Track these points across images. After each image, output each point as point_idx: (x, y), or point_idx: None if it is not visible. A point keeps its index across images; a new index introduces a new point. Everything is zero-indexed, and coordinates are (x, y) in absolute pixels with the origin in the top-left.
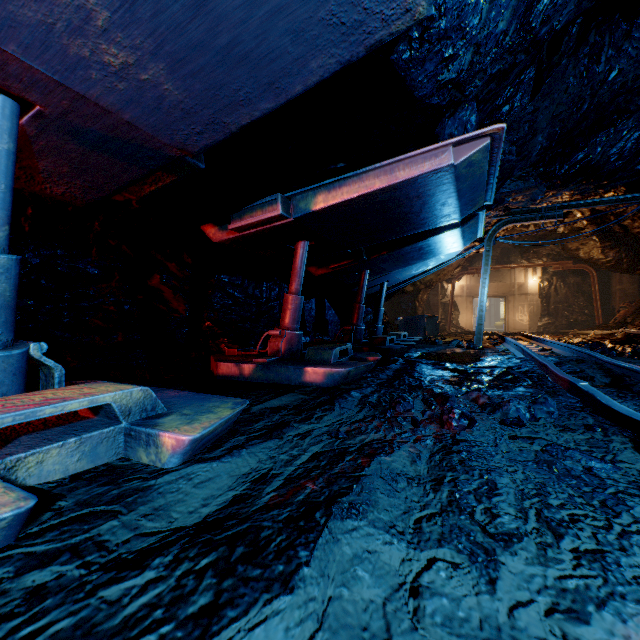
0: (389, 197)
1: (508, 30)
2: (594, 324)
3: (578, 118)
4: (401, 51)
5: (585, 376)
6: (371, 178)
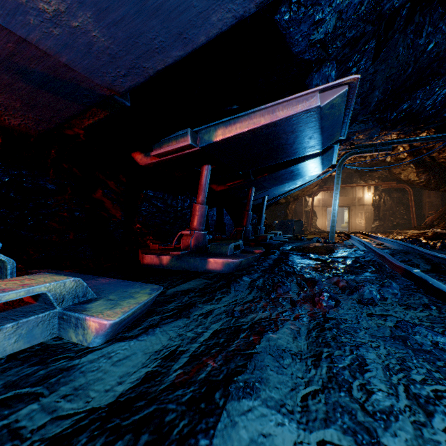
0: (271, 131)
1: (364, 1)
2: (410, 226)
3: (404, 78)
4: (283, 12)
5: (412, 264)
6: (258, 117)
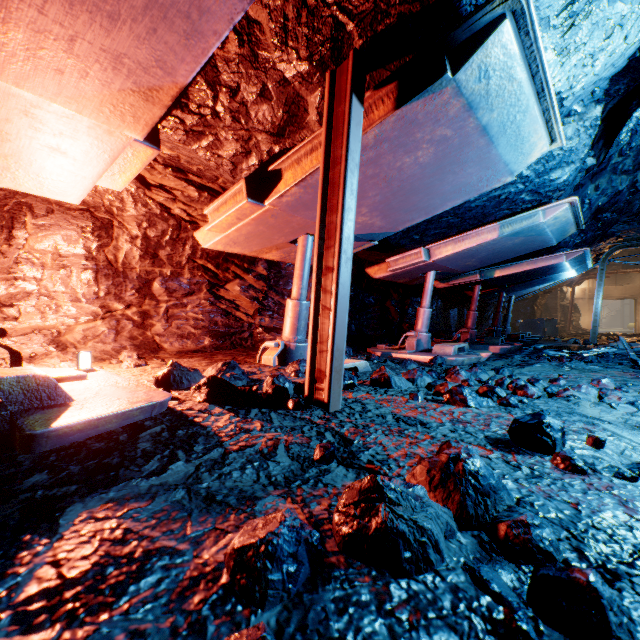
0: (532, 270)
1: (587, 221)
2: None
3: None
4: None
5: None
6: (524, 265)
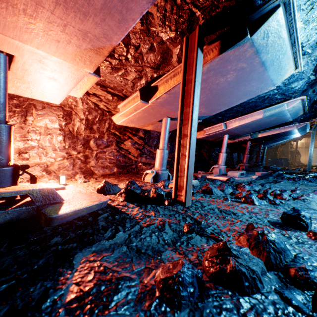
0: (278, 134)
1: (308, 108)
2: None
3: None
4: None
5: None
6: (274, 131)
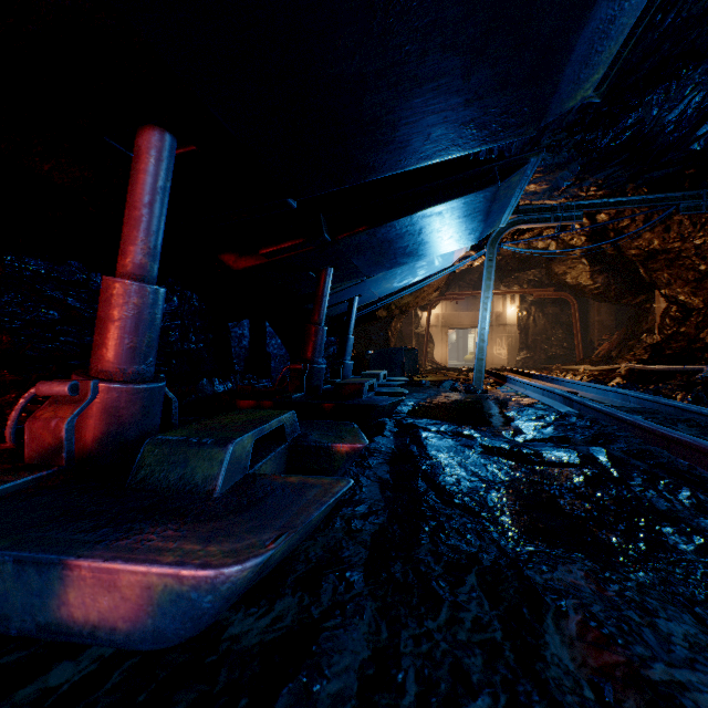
0: None
1: None
2: (572, 358)
3: (652, 42)
4: None
5: None
6: None
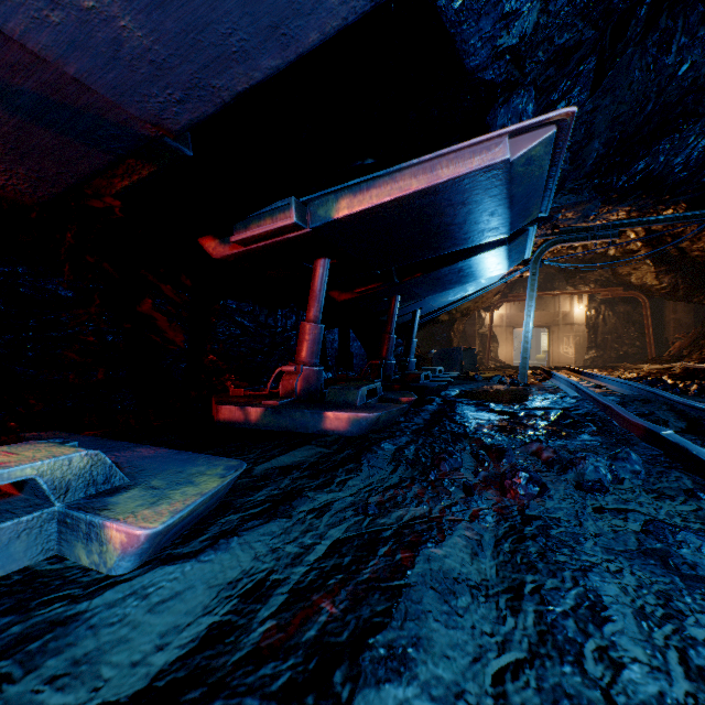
0: (428, 203)
1: None
2: (646, 357)
3: (641, 121)
4: None
5: (656, 419)
6: (407, 178)
